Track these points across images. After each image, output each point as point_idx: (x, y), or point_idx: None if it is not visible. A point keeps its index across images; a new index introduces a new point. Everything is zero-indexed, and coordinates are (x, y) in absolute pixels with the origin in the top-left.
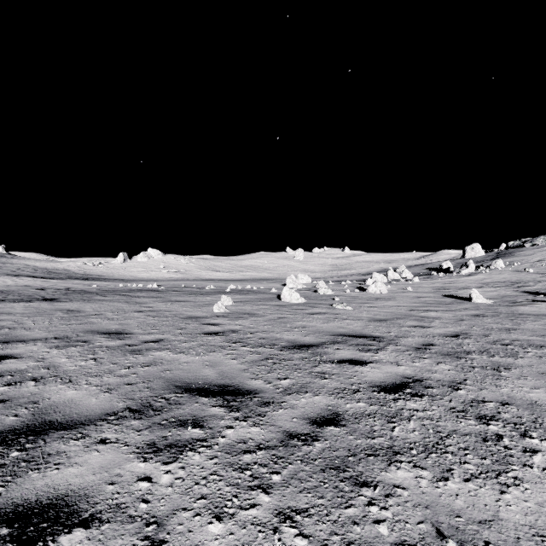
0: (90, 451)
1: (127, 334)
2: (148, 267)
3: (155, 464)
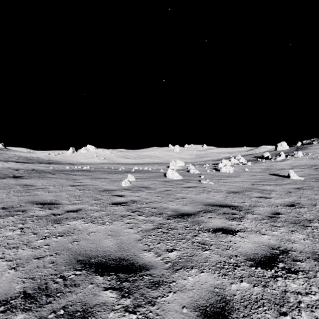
0: None
1: (57, 205)
2: (87, 156)
3: None
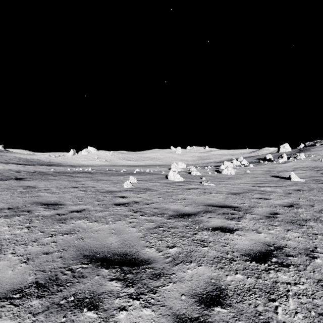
0: None
1: (60, 205)
2: (88, 158)
3: None
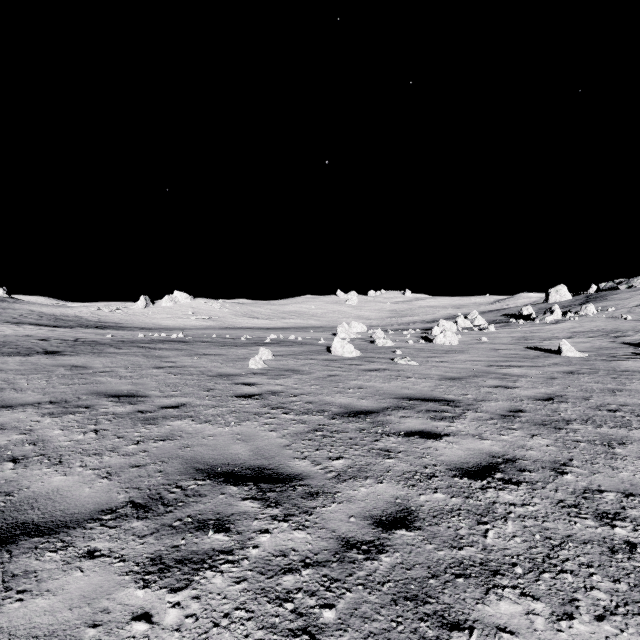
0: (71, 571)
1: (141, 397)
2: (174, 313)
3: (159, 592)
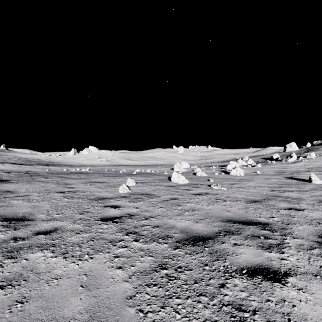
0: None
1: (28, 221)
2: (89, 157)
3: None
